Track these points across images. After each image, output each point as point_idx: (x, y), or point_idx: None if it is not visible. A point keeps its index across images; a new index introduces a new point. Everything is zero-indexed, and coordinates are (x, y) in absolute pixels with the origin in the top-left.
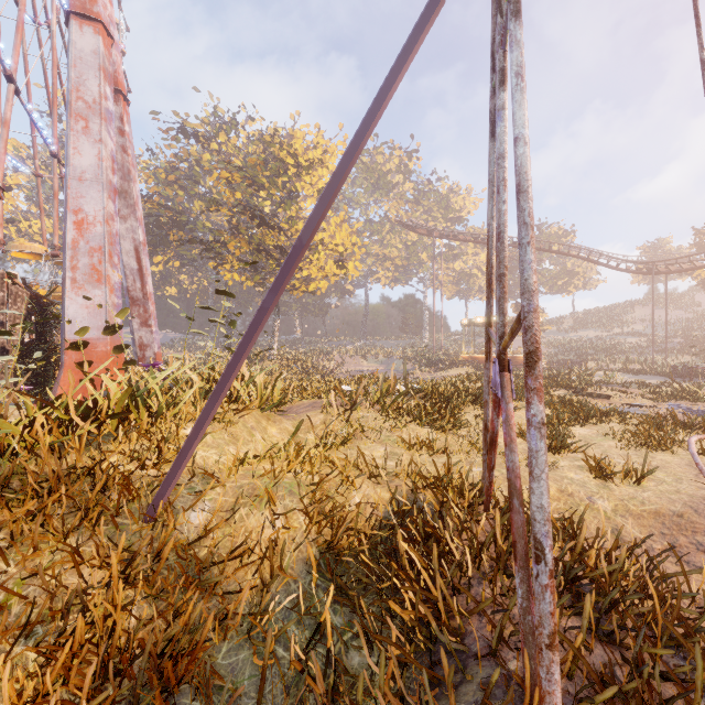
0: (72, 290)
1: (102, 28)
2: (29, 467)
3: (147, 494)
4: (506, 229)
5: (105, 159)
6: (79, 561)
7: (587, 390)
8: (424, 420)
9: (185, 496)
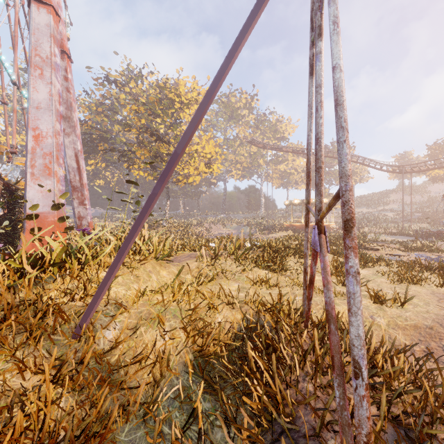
0: (31, 180)
1: (53, 9)
2: None
3: (75, 318)
4: (322, 136)
5: (54, 95)
6: (23, 368)
7: (364, 245)
8: (263, 265)
9: (102, 319)
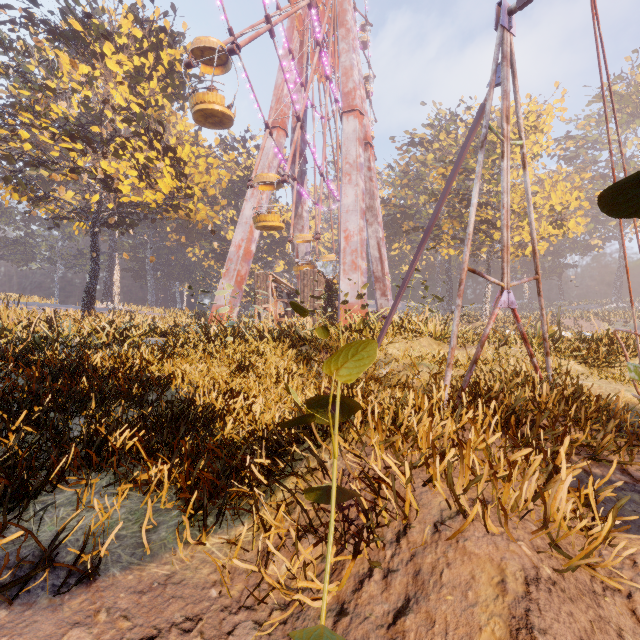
0: (343, 276)
1: (358, 112)
2: (329, 342)
3: None
4: (503, 228)
5: (358, 195)
6: None
7: None
8: (567, 355)
9: (381, 364)
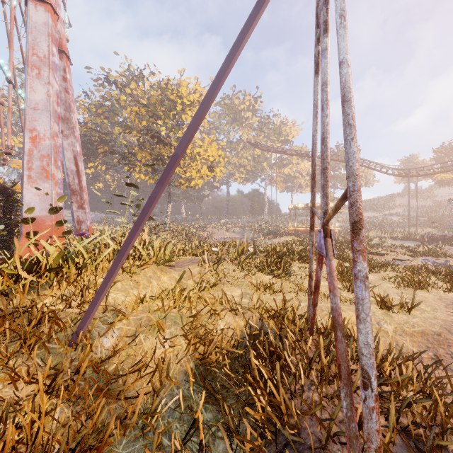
0: (28, 183)
1: (51, 7)
2: None
3: (72, 325)
4: (328, 136)
5: (52, 95)
6: (16, 378)
7: (370, 250)
8: (266, 270)
9: (100, 326)
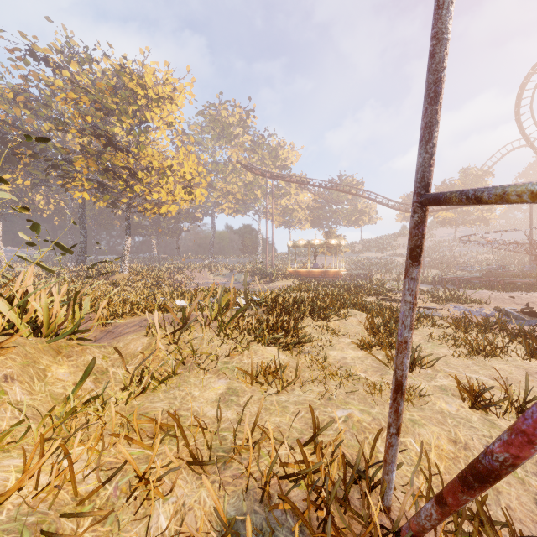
0: None
1: None
2: None
3: None
4: None
5: None
6: None
7: (390, 296)
8: (267, 338)
9: None
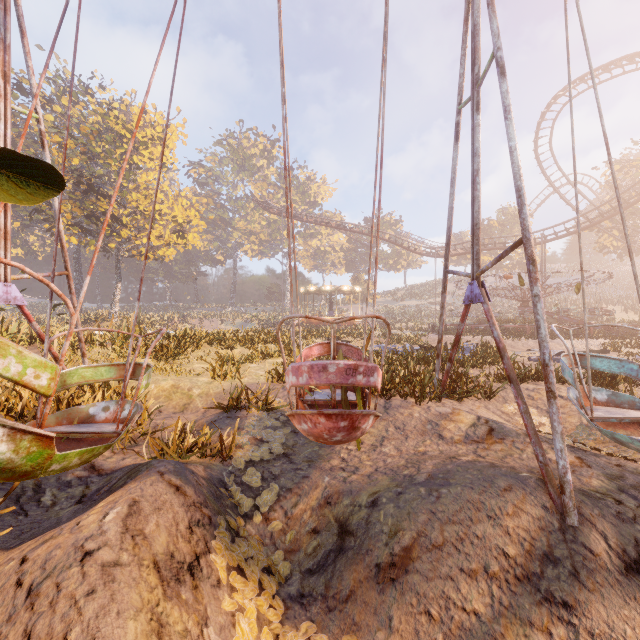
0: None
1: None
2: None
3: None
4: None
5: None
6: None
7: (341, 338)
8: (142, 352)
9: None
